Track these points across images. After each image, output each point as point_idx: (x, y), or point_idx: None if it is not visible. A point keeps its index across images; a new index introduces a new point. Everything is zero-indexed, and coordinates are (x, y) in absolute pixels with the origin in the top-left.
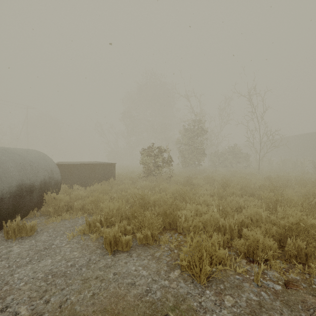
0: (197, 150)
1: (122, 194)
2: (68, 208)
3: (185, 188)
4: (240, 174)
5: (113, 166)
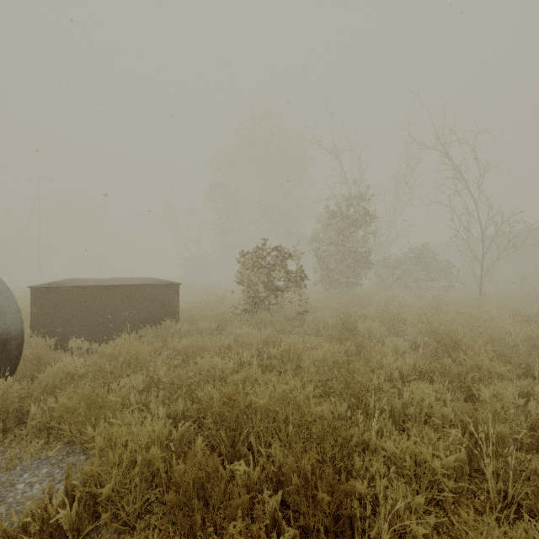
0: (354, 256)
1: (177, 373)
2: (23, 416)
3: (345, 347)
4: (448, 304)
5: (174, 289)
